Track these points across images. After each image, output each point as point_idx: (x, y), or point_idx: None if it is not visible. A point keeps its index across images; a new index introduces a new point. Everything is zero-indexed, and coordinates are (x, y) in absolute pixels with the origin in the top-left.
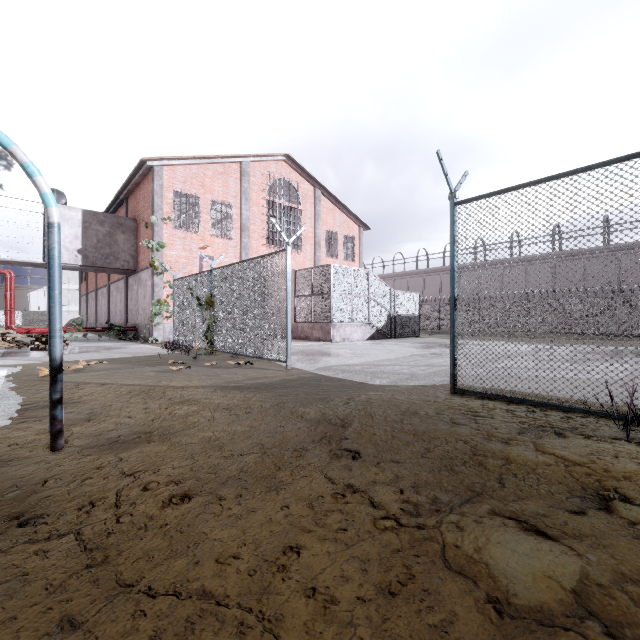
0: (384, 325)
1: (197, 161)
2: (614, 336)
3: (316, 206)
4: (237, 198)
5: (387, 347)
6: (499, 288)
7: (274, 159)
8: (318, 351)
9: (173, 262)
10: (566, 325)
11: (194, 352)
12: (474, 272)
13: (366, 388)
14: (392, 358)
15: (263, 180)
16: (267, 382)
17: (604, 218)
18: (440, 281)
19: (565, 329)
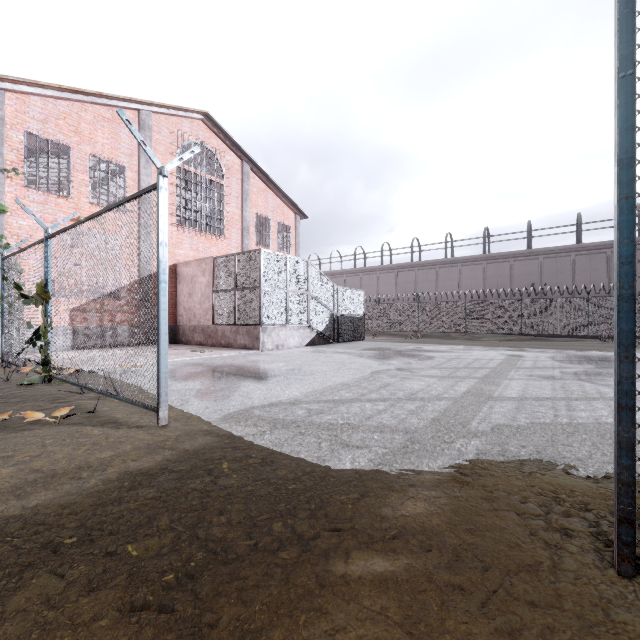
0: (326, 327)
1: (66, 95)
2: (537, 336)
3: (244, 183)
4: (133, 158)
5: (334, 358)
6: (434, 289)
7: (188, 115)
8: (238, 368)
9: (23, 236)
10: (502, 326)
11: (24, 377)
12: (411, 272)
13: (331, 514)
14: (350, 381)
15: (172, 140)
16: (55, 504)
17: (528, 223)
18: (377, 280)
19: (501, 330)
